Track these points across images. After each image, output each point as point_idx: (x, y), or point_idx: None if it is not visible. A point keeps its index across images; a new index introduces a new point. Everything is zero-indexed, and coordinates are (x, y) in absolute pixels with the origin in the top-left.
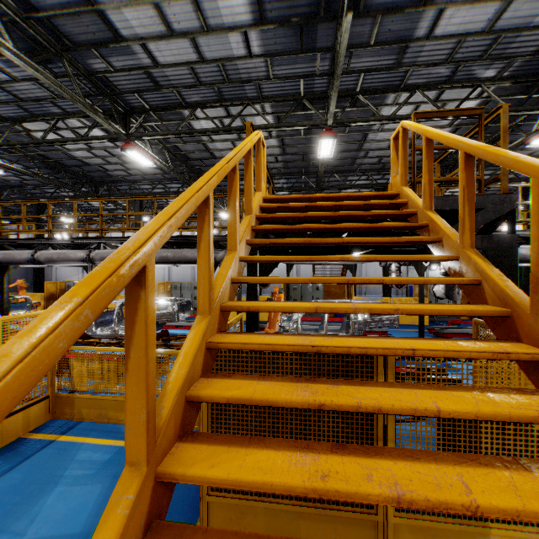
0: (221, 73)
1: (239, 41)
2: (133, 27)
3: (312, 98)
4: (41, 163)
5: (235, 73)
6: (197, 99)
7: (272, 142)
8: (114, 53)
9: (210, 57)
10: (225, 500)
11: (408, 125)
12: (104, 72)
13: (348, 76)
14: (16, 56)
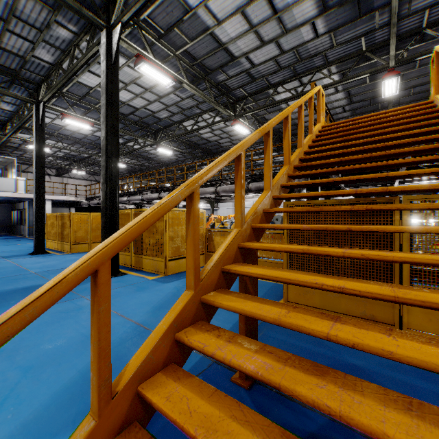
0: (295, 56)
1: (308, 30)
2: (241, 49)
3: (373, 49)
4: (187, 146)
5: (306, 53)
6: (278, 80)
7: (339, 96)
8: (230, 68)
9: (288, 48)
10: None
11: (436, 49)
12: (224, 80)
13: (410, 18)
14: (188, 86)
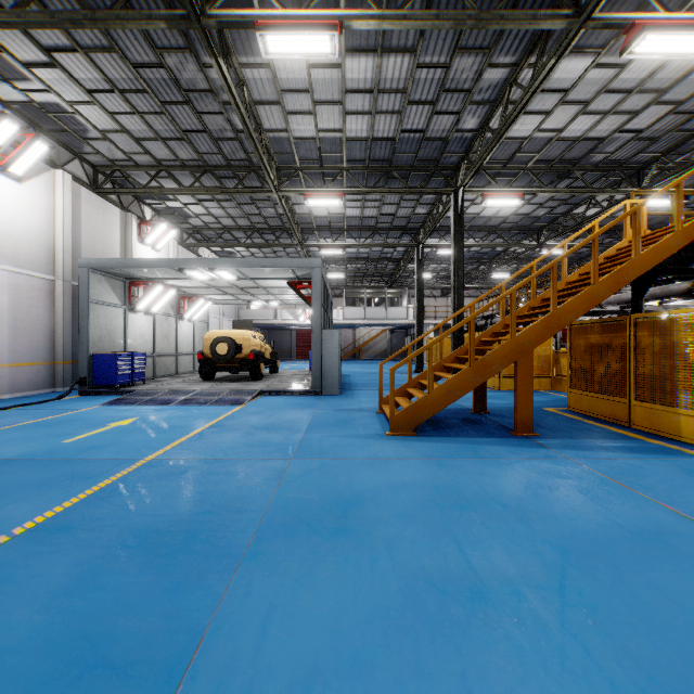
0: None
1: None
2: (607, 129)
3: None
4: None
5: None
6: None
7: None
8: (604, 147)
9: (686, 96)
10: (573, 392)
11: None
12: (604, 159)
13: None
14: (544, 193)
